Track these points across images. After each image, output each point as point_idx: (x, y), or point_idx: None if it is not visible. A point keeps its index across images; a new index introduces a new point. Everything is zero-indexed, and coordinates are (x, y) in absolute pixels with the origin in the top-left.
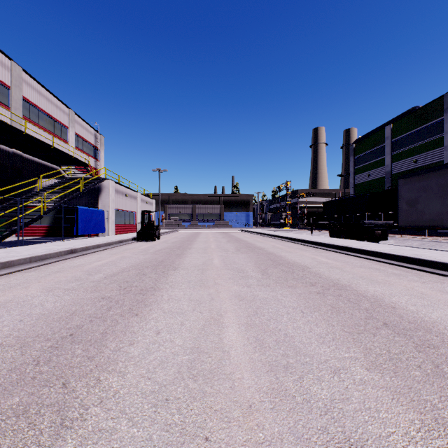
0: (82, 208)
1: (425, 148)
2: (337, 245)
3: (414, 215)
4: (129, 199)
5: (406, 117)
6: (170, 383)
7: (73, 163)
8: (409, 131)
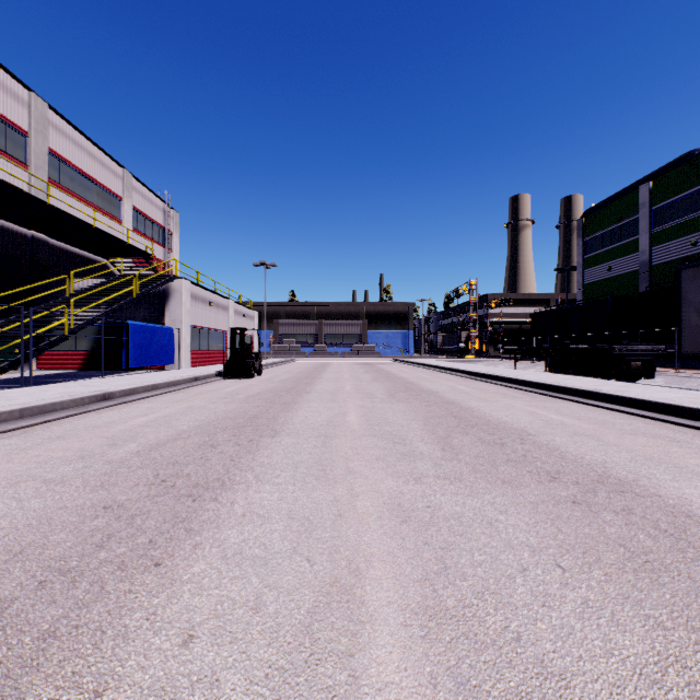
0: (135, 325)
1: None
2: (572, 388)
3: None
4: (215, 311)
5: (677, 169)
6: None
7: (129, 254)
8: (682, 193)
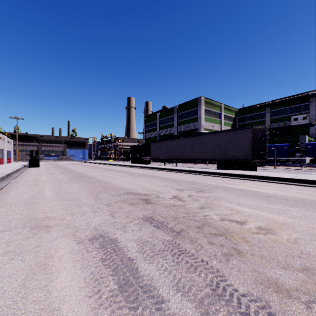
0: None
1: (169, 126)
2: (130, 165)
3: (154, 155)
4: (1, 141)
5: (164, 111)
6: (102, 176)
7: None
8: (165, 118)
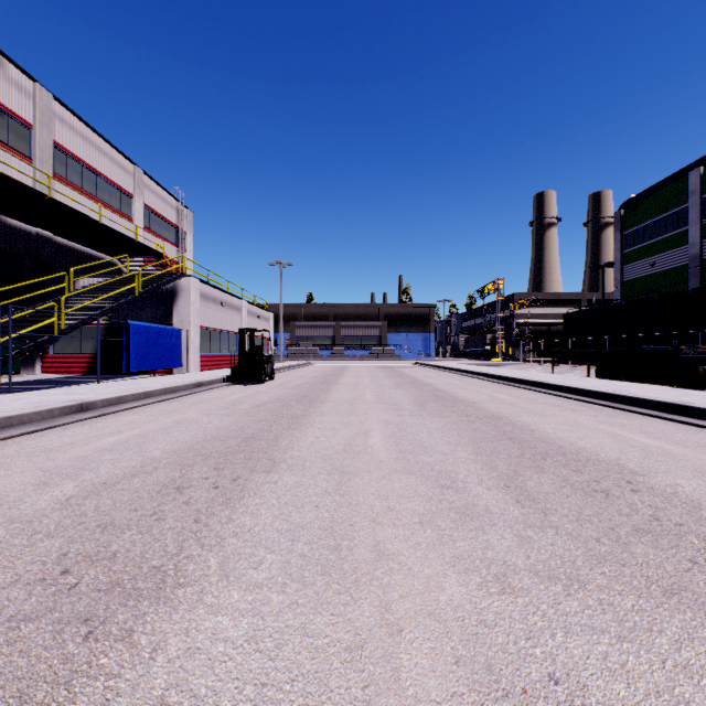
0: (137, 325)
1: None
2: (647, 399)
3: None
4: (227, 311)
5: None
6: None
7: (139, 252)
8: None
